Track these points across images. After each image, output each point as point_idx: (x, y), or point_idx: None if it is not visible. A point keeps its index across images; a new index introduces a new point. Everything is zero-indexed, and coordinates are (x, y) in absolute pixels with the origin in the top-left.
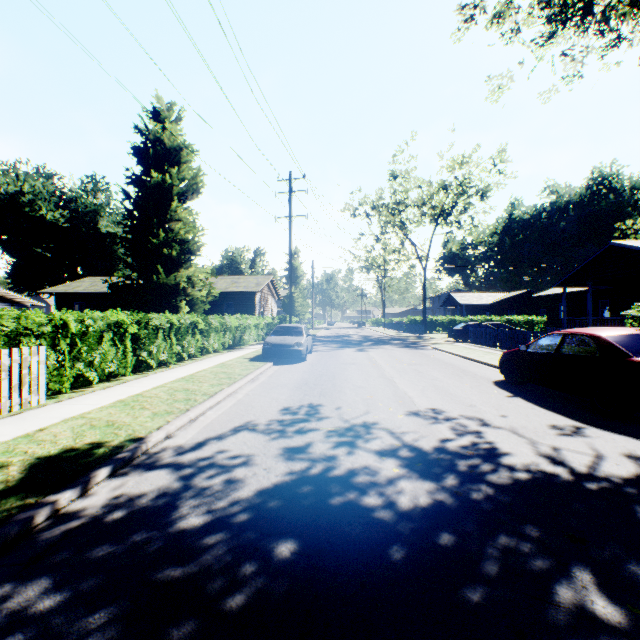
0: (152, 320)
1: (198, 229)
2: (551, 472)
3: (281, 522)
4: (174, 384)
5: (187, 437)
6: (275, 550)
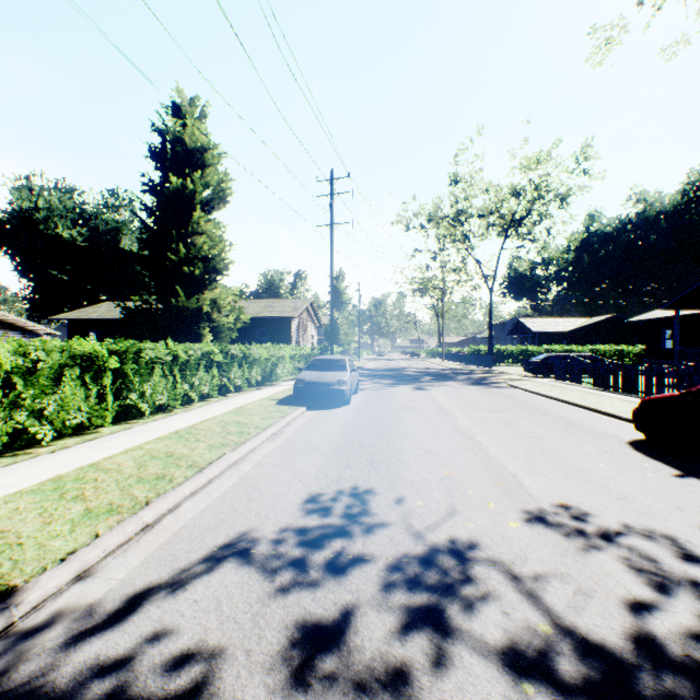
0: (145, 351)
1: (224, 243)
2: None
3: None
4: (158, 444)
5: (114, 578)
6: None
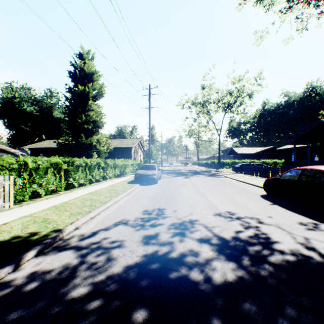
0: (75, 161)
1: (102, 115)
2: (308, 255)
3: (138, 292)
4: (85, 196)
5: (87, 228)
6: (132, 316)
